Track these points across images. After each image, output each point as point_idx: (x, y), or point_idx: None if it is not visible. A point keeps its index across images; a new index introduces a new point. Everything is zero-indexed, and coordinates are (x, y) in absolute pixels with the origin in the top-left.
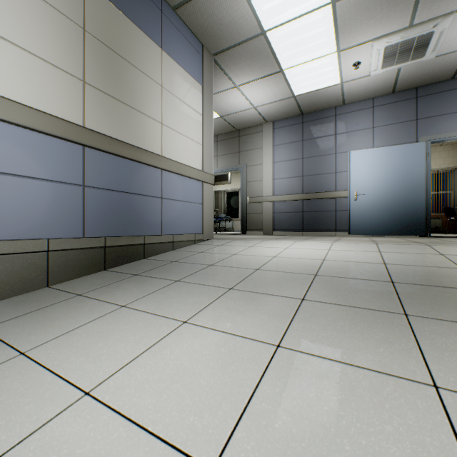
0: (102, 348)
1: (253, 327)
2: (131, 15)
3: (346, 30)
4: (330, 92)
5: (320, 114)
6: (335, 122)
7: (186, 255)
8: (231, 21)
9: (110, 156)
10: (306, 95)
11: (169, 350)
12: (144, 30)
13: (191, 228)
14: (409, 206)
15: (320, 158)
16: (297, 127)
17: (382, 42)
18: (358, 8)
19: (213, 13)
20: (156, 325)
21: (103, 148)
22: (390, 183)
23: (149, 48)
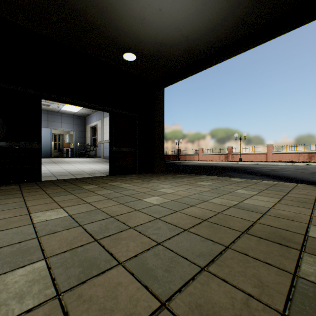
0: None
1: None
2: None
3: None
4: None
5: None
6: None
7: None
8: None
9: None
10: None
11: None
12: None
13: None
14: (46, 148)
15: None
16: None
17: None
18: None
19: None
20: None
21: None
22: None
23: None
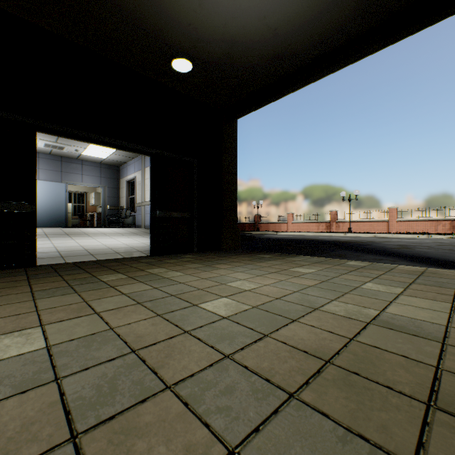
0: None
1: None
2: None
3: None
4: None
5: None
6: None
7: None
8: None
9: None
10: None
11: None
12: None
13: None
14: (59, 213)
15: None
16: None
17: (44, 141)
18: None
19: None
20: None
21: None
22: (49, 201)
23: None
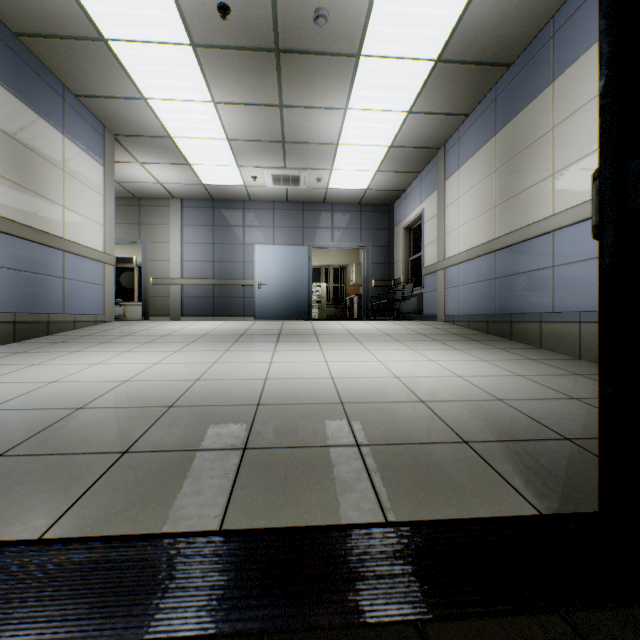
0: (86, 359)
1: (166, 349)
2: (37, 107)
3: (242, 156)
4: (237, 189)
5: (230, 204)
6: (244, 215)
7: (95, 332)
8: (139, 121)
9: (18, 240)
10: (215, 186)
11: (126, 356)
12: (48, 119)
13: (92, 309)
14: (298, 296)
15: (231, 246)
16: (208, 211)
17: (269, 171)
18: (248, 148)
19: (121, 112)
20: (110, 353)
21: (16, 234)
22: (286, 277)
23: (53, 135)
